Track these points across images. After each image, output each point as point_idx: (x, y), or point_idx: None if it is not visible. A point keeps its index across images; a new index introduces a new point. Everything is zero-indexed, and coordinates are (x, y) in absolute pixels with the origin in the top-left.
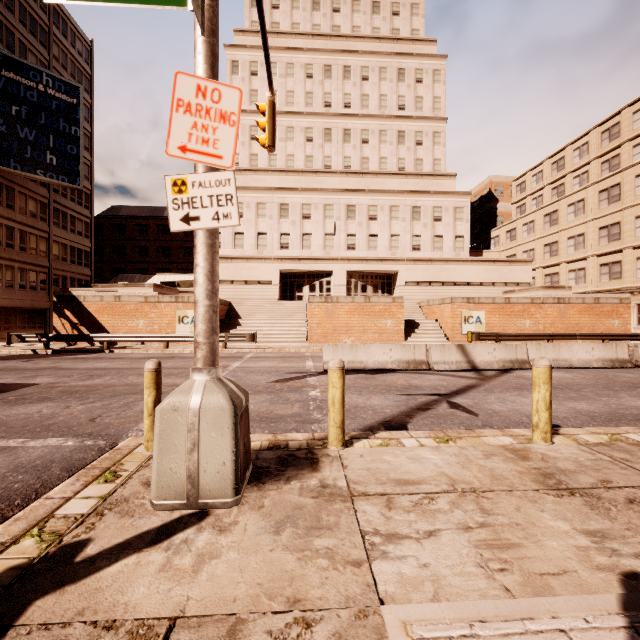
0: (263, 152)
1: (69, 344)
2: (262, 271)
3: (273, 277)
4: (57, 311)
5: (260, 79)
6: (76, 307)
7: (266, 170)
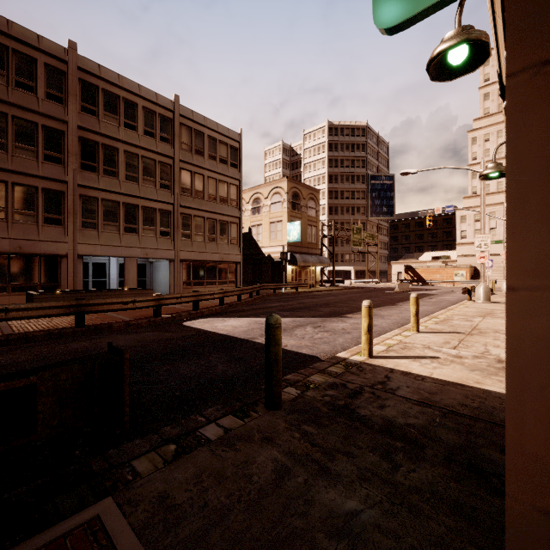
0: (493, 182)
1: (409, 283)
2: (492, 249)
3: (500, 251)
4: (405, 272)
5: (490, 142)
6: (412, 270)
7: (495, 193)
